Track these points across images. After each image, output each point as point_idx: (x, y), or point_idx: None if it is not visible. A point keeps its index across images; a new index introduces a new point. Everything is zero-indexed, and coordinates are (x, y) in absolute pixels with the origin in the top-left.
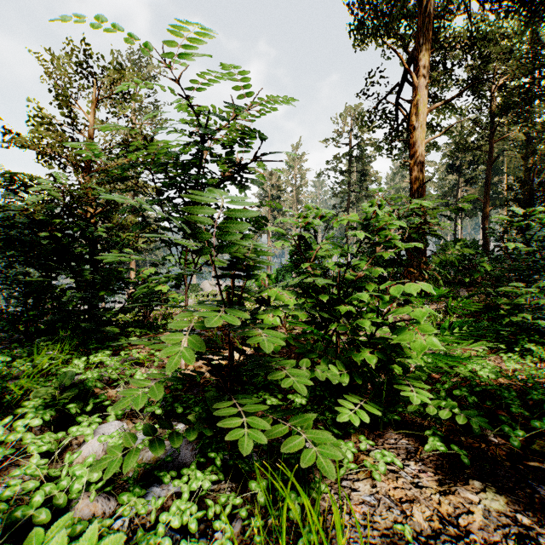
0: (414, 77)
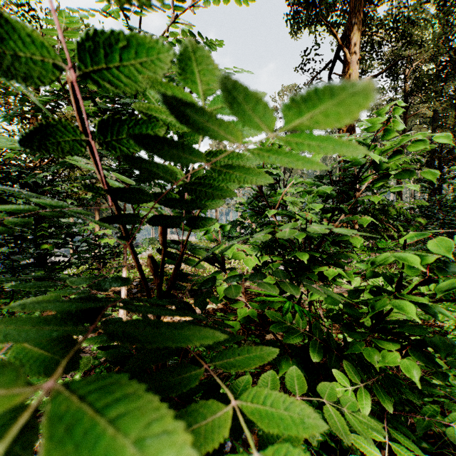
0: (346, 54)
